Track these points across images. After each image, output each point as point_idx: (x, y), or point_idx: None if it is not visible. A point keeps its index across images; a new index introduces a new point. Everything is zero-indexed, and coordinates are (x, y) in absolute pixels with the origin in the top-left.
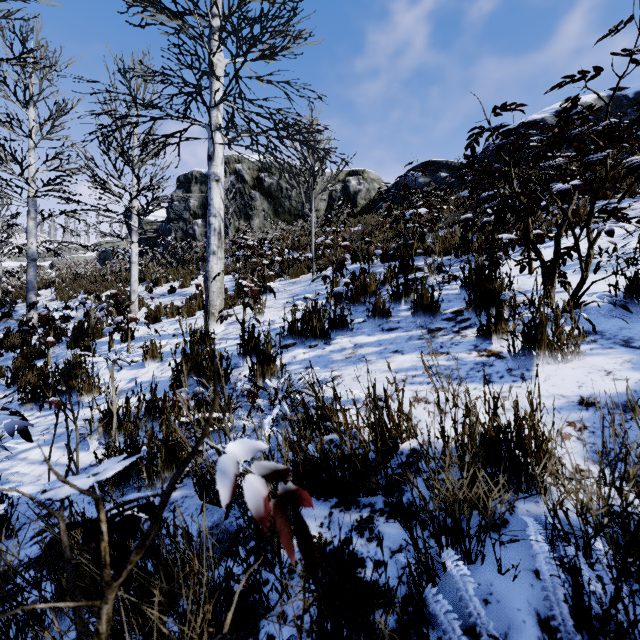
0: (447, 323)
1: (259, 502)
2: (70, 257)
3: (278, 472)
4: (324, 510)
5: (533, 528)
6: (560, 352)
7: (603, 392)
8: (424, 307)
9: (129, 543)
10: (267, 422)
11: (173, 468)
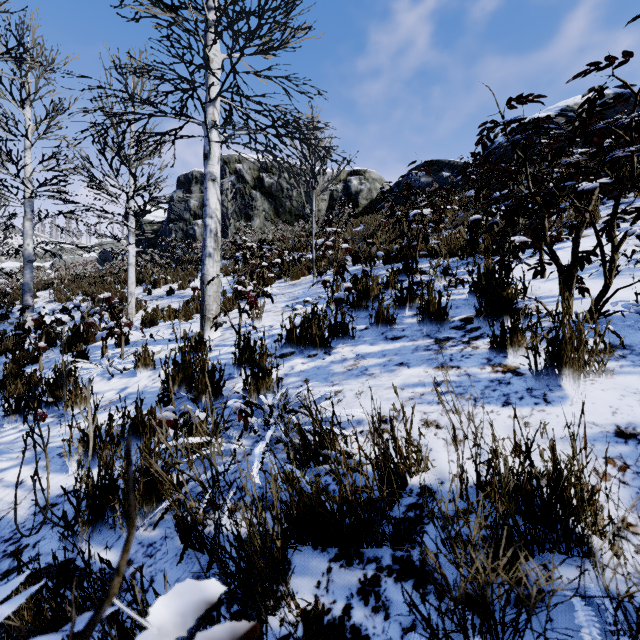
0: (456, 332)
1: None
2: (71, 258)
3: None
4: (322, 564)
5: (583, 614)
6: (587, 370)
7: None
8: (431, 314)
9: None
10: (258, 453)
11: (153, 502)
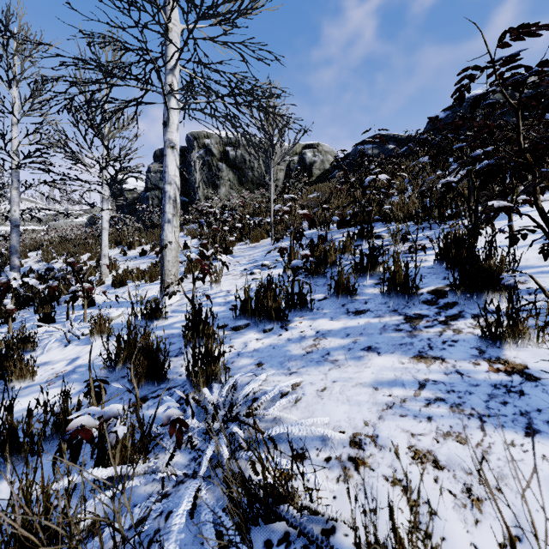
0: (428, 308)
1: None
2: (64, 222)
3: None
4: None
5: None
6: None
7: None
8: (397, 286)
9: None
10: (176, 526)
11: None
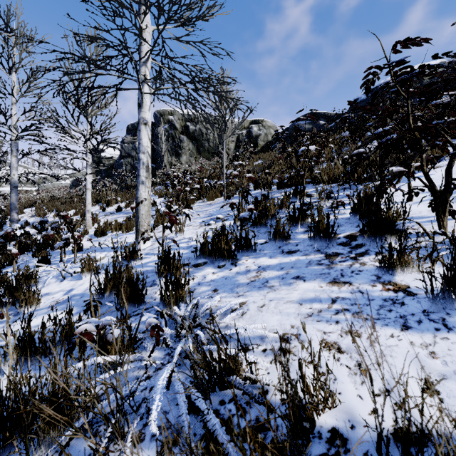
0: (343, 248)
1: None
2: (52, 184)
3: None
4: None
5: None
6: None
7: None
8: (320, 232)
9: None
10: (160, 385)
11: (60, 427)
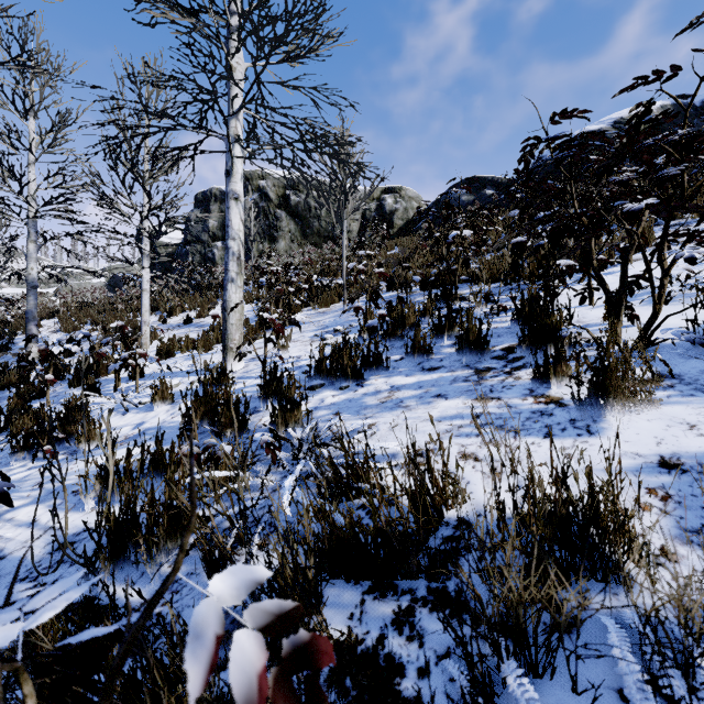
0: (497, 362)
1: (251, 684)
2: (77, 283)
3: (284, 617)
4: (355, 596)
5: (616, 635)
6: (632, 400)
7: (687, 451)
8: (470, 343)
9: (112, 649)
10: (288, 485)
11: (177, 538)
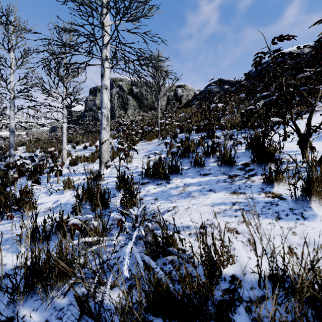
0: (240, 171)
1: None
2: (36, 129)
3: None
4: None
5: None
6: None
7: None
8: (225, 161)
9: None
10: (127, 251)
11: (64, 279)
